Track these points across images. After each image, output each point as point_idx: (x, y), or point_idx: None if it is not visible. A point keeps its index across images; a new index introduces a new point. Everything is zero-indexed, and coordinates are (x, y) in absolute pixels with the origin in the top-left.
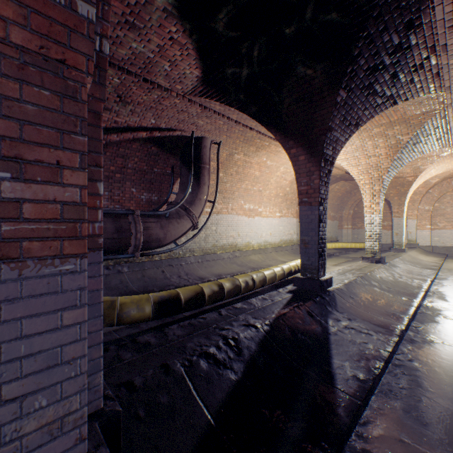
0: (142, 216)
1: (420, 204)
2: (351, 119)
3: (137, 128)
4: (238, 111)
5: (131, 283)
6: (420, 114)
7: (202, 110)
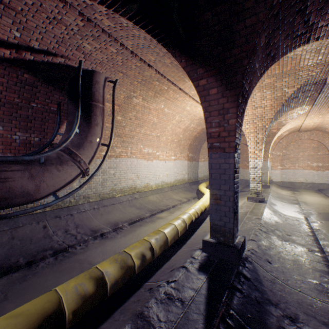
0: (0, 162)
1: (274, 150)
2: (272, 46)
3: None
4: (132, 23)
5: None
6: (311, 65)
7: (84, 23)
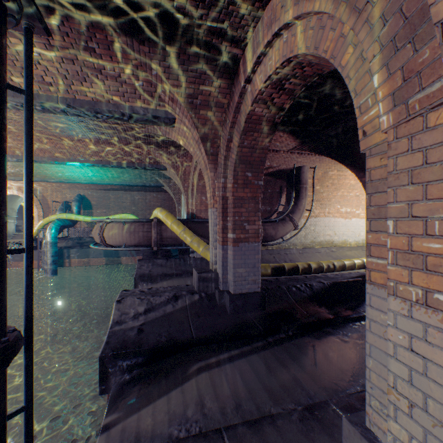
0: (262, 222)
1: None
2: None
3: None
4: (323, 156)
5: None
6: None
7: (299, 155)
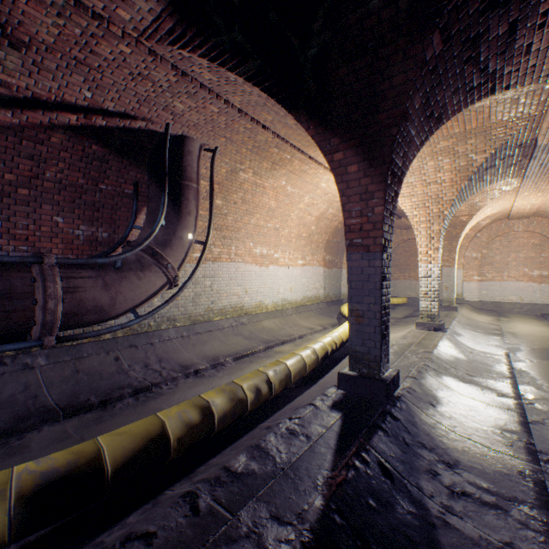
0: (66, 266)
1: (467, 250)
2: (435, 105)
3: (56, 104)
4: (243, 79)
5: (46, 388)
6: (508, 121)
7: (177, 78)
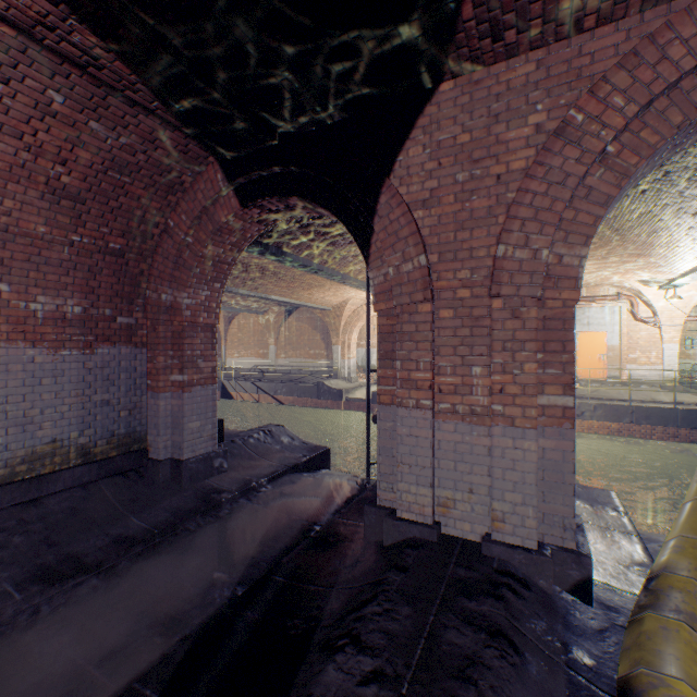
0: None
1: None
2: None
3: None
4: None
5: None
6: None
7: None
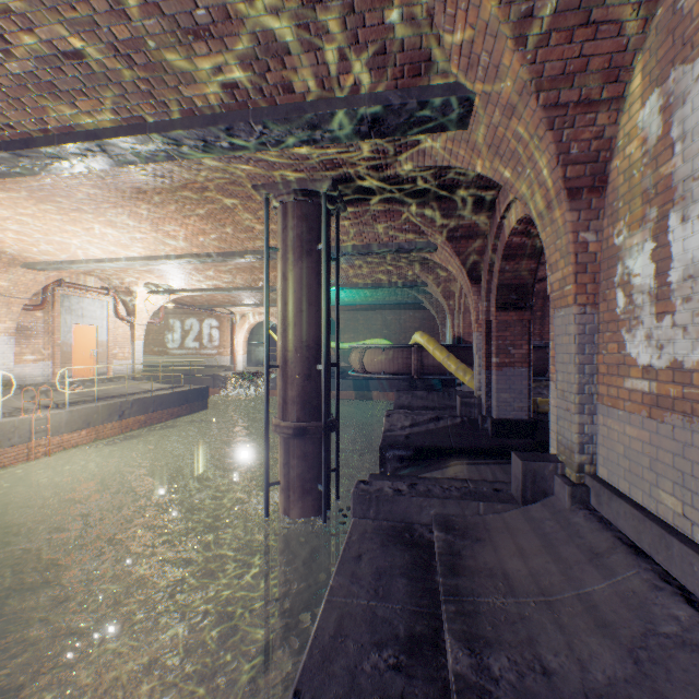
0: None
1: None
2: None
3: None
4: None
5: None
6: None
7: None
